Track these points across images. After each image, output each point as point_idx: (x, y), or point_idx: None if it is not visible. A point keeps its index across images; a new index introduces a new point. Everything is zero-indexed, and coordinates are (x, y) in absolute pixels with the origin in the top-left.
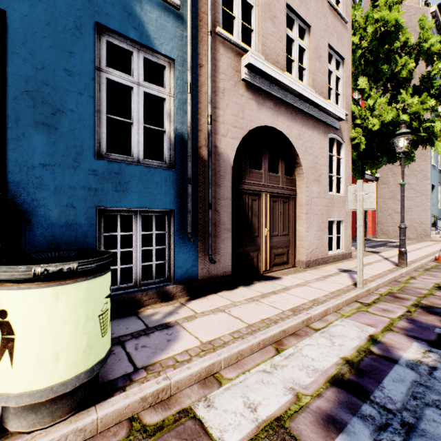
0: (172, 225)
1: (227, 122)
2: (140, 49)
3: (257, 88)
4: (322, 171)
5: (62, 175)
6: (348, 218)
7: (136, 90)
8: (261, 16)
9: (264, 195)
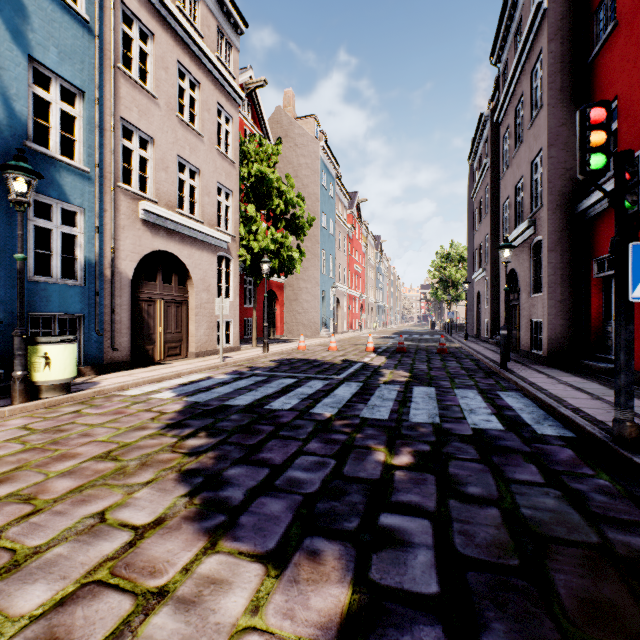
0: (83, 325)
1: (127, 250)
2: (59, 202)
3: (152, 223)
4: (212, 282)
5: (5, 292)
6: (237, 319)
7: (55, 231)
8: (156, 168)
9: (160, 301)
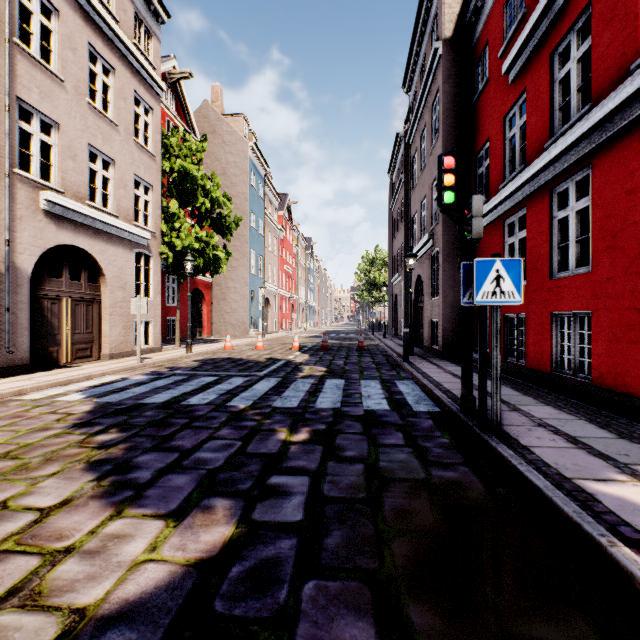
0: None
1: (26, 243)
2: None
3: (57, 214)
4: (129, 280)
5: None
6: (157, 318)
7: None
8: (62, 156)
9: (66, 299)
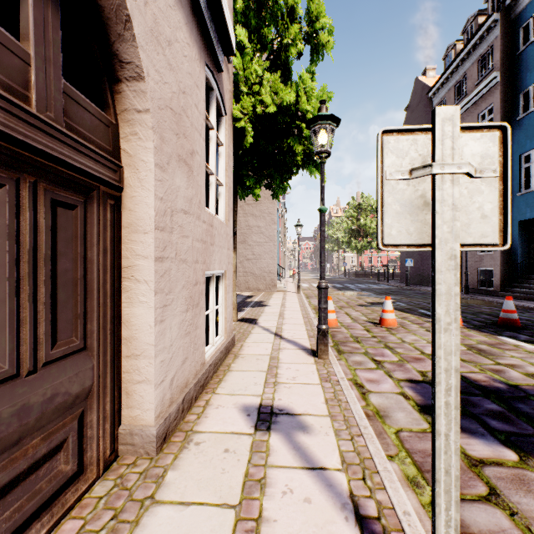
0: None
1: None
2: None
3: None
4: (196, 147)
5: None
6: (230, 269)
7: None
8: None
9: None
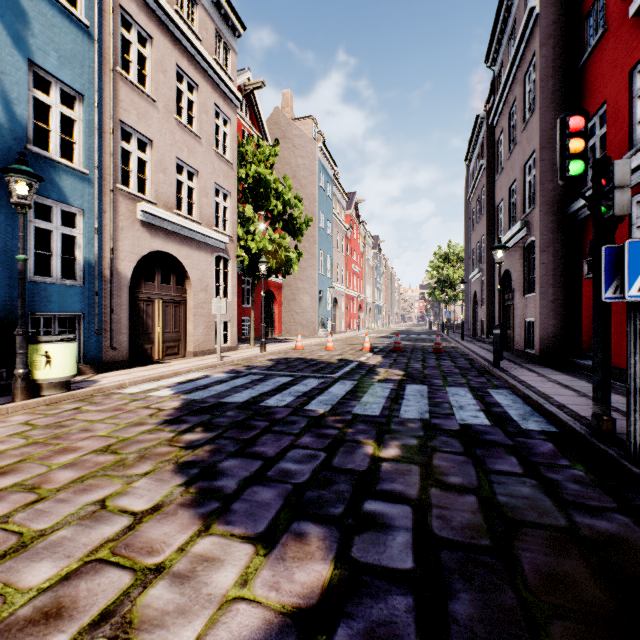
0: (82, 324)
1: (126, 250)
2: (59, 204)
3: (151, 224)
4: (210, 283)
5: (7, 292)
6: (235, 318)
7: (55, 232)
8: (154, 170)
9: (158, 301)
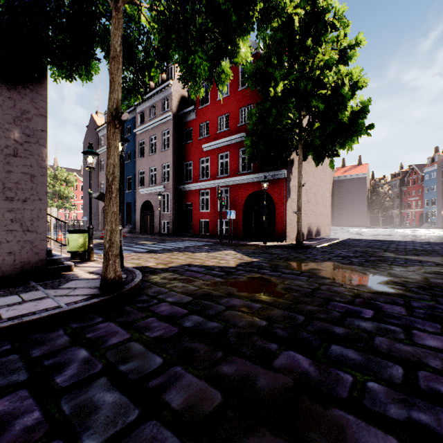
0: None
1: None
2: None
3: None
4: None
5: None
6: None
7: None
8: None
9: None
